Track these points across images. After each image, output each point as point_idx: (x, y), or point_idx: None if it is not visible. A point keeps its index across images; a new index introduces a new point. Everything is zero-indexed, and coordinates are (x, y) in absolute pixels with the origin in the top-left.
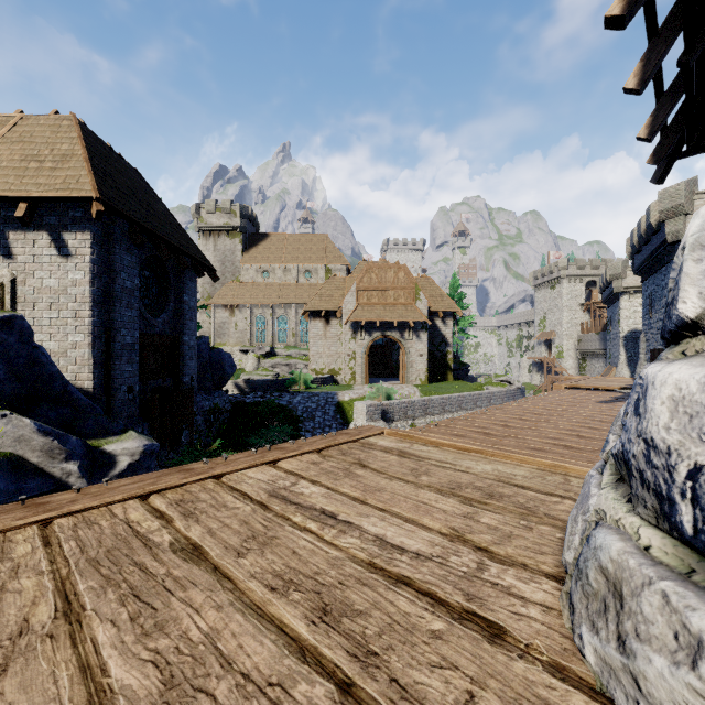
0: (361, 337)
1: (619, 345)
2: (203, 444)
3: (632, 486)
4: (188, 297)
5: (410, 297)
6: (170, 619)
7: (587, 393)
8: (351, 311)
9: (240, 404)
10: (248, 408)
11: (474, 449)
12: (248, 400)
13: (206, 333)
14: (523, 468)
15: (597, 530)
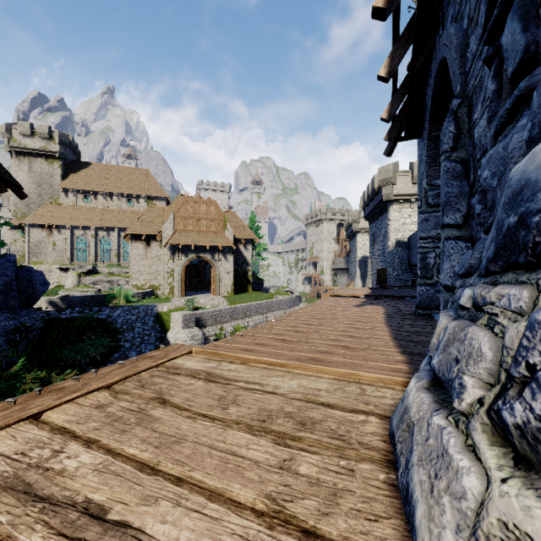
0: (179, 258)
1: (356, 265)
2: (5, 365)
3: None
4: None
5: (219, 227)
6: None
7: (345, 300)
8: (170, 235)
9: (54, 321)
10: (63, 323)
11: (278, 363)
12: (64, 316)
13: (19, 251)
14: (324, 380)
15: None
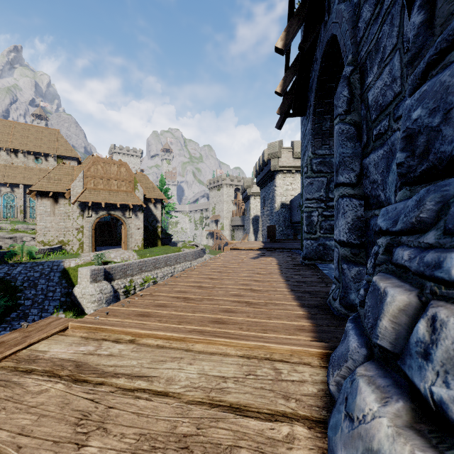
0: (89, 215)
1: (250, 223)
2: None
3: None
4: None
5: (130, 187)
6: None
7: (243, 252)
8: (79, 193)
9: None
10: None
11: (176, 338)
12: None
13: None
14: (231, 360)
15: None
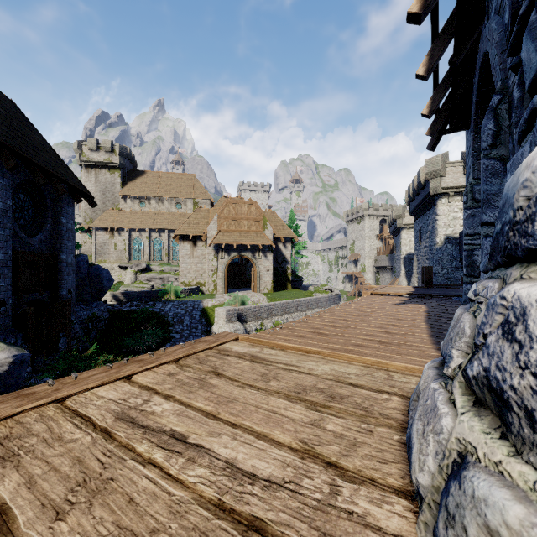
0: (222, 256)
1: (401, 263)
2: (80, 349)
3: (512, 423)
4: (66, 220)
5: (260, 226)
6: None
7: (386, 298)
8: (214, 235)
9: (117, 313)
10: (124, 315)
11: (313, 351)
12: (125, 309)
13: (88, 252)
14: (354, 366)
15: (472, 472)
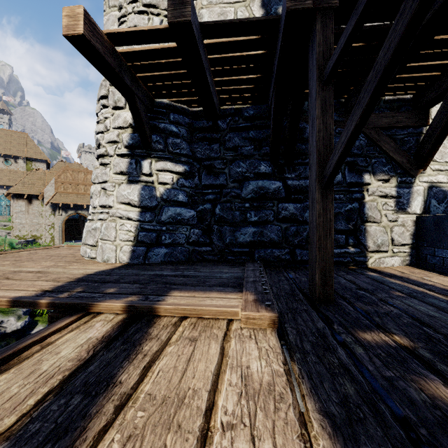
0: (59, 214)
1: None
2: None
3: None
4: None
5: None
6: (23, 257)
7: None
8: (51, 196)
9: None
10: None
11: None
12: None
13: None
14: None
15: None
